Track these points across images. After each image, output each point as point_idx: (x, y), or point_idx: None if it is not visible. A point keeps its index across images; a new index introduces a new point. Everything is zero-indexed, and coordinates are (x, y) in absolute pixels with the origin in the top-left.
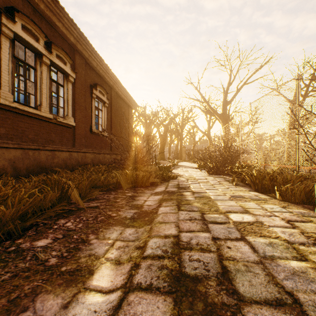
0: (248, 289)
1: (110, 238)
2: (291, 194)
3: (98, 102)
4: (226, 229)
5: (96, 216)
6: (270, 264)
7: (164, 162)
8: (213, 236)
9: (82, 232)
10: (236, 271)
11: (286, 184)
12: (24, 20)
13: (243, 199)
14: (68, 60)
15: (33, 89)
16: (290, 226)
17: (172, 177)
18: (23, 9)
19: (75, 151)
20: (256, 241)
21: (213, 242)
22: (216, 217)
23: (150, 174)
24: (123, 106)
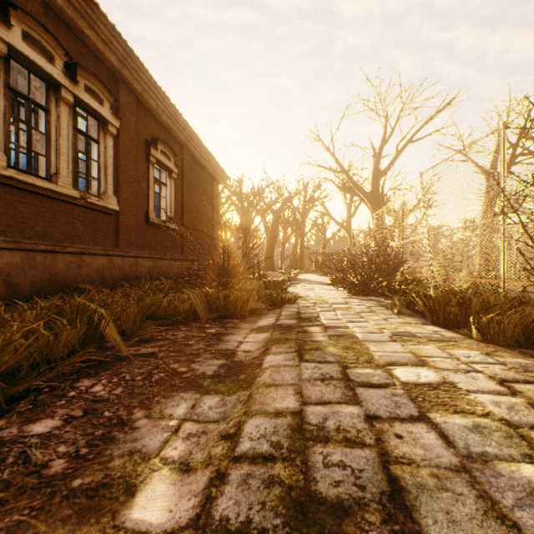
0: (446, 531)
1: (173, 416)
2: (497, 330)
3: (161, 171)
4: (391, 399)
5: (149, 372)
6: (483, 473)
7: (273, 274)
8: (366, 412)
9: (121, 404)
10: (417, 489)
11: (488, 312)
12: (28, 23)
13: (415, 340)
14: (106, 97)
15: (43, 145)
16: (507, 392)
17: (287, 299)
18: (25, 4)
19: (119, 255)
20: (450, 422)
21: (368, 425)
22: (369, 374)
23: (249, 295)
24: (204, 179)
